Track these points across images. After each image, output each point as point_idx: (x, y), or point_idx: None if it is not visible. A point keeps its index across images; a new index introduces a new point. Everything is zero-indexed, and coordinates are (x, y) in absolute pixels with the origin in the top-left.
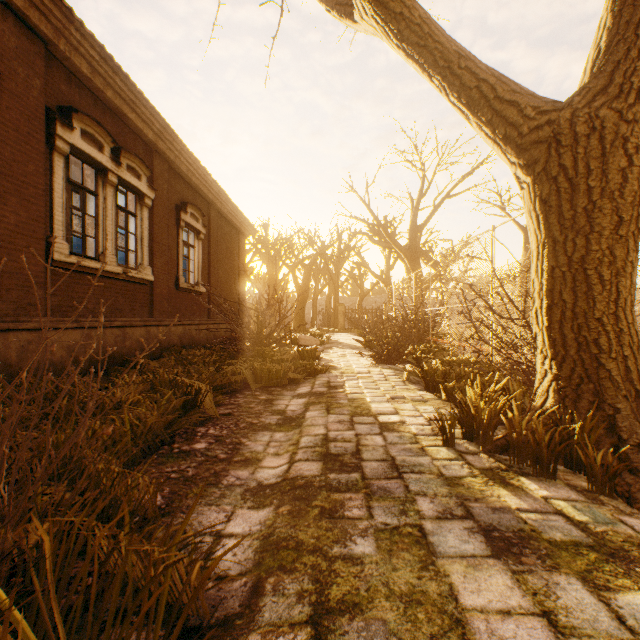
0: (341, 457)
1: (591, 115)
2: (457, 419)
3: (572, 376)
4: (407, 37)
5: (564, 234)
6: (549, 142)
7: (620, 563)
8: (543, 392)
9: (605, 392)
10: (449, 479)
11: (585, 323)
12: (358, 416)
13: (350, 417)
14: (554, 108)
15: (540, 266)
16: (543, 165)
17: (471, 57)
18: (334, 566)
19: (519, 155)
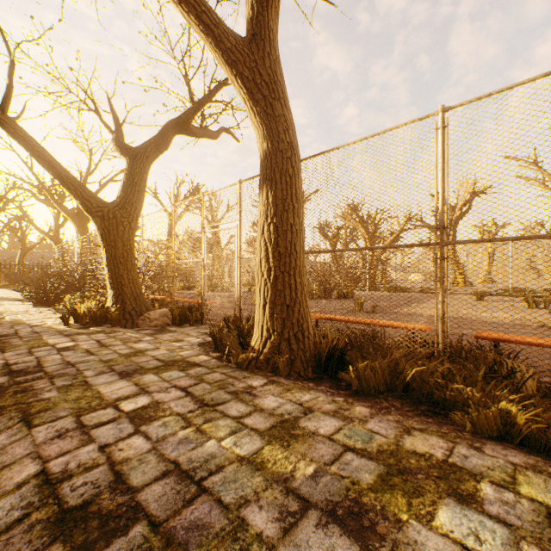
0: (7, 335)
1: (114, 212)
2: (73, 316)
3: (117, 294)
4: (43, 164)
5: (109, 247)
6: (102, 217)
7: (101, 332)
8: (110, 302)
9: (125, 298)
10: (61, 331)
11: (119, 276)
12: (17, 325)
13: (12, 326)
14: (104, 206)
15: (104, 256)
16: (100, 224)
17: (73, 179)
18: (7, 346)
19: (93, 218)
